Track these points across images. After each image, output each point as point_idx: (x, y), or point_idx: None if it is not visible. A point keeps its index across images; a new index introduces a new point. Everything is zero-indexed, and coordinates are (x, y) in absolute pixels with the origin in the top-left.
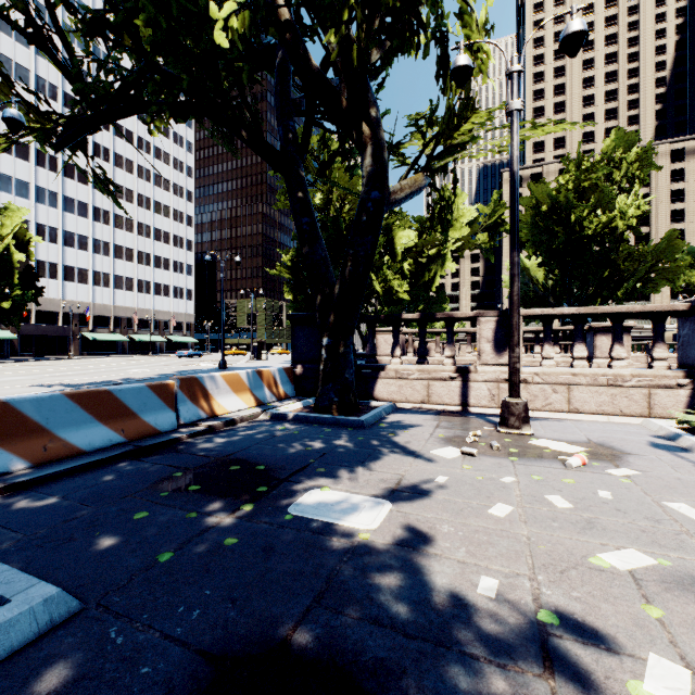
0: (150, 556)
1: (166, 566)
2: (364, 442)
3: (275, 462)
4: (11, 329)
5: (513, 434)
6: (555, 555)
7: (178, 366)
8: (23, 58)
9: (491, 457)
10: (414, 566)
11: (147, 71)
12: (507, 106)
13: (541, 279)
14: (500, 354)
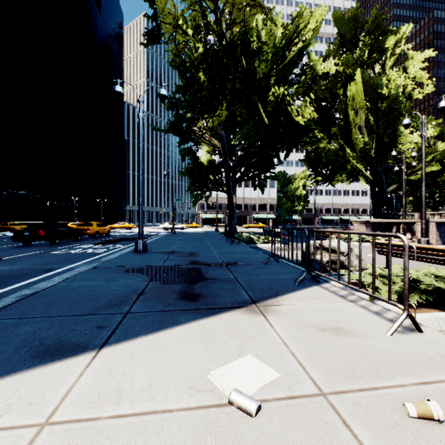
0: None
1: None
2: None
3: None
4: None
5: None
6: None
7: None
8: None
9: None
10: None
11: None
12: None
13: None
14: None
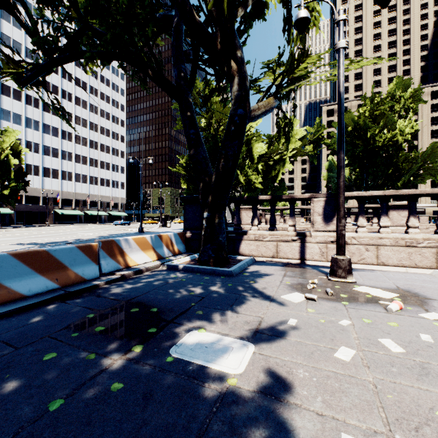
0: (43, 403)
1: (53, 416)
2: (232, 288)
3: (165, 304)
4: (10, 207)
5: (340, 282)
6: (404, 407)
7: (113, 231)
8: (17, 36)
9: (328, 302)
10: (277, 419)
11: (84, 30)
12: (336, 45)
13: (347, 175)
14: (327, 224)
